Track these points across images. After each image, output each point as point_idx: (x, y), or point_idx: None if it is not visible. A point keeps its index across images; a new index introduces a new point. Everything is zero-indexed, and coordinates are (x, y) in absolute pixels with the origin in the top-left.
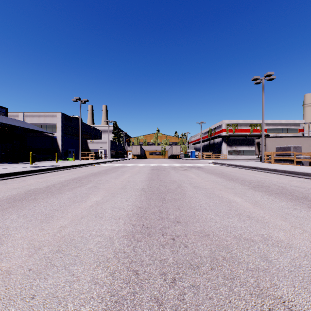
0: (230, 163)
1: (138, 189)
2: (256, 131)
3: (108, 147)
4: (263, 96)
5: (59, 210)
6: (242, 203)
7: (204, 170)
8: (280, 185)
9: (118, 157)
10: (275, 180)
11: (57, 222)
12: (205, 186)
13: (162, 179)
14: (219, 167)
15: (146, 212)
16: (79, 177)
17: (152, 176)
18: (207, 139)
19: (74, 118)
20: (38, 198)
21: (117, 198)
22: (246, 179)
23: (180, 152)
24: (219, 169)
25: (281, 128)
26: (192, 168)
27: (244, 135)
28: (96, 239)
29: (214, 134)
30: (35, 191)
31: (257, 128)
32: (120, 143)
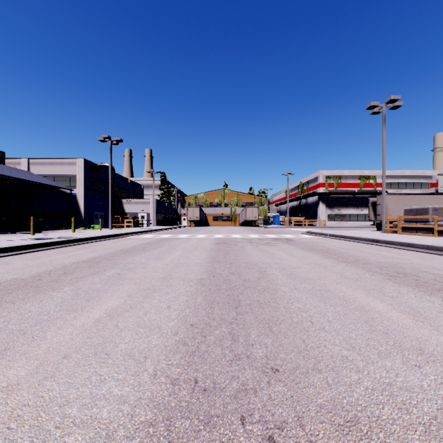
0: (333, 232)
1: (192, 280)
2: (368, 187)
3: (153, 210)
4: (383, 132)
5: (27, 333)
6: (389, 313)
7: (298, 244)
8: (435, 273)
9: (167, 223)
10: (420, 262)
11: (5, 370)
12: (307, 275)
13: (233, 260)
14: (319, 240)
15: (205, 337)
16: (100, 256)
17: (216, 255)
18: (296, 198)
19: (102, 167)
20: (4, 302)
21: (152, 300)
22: (369, 260)
23: (258, 217)
24: (321, 243)
25: (404, 182)
26: (277, 241)
27: (351, 192)
28: (71, 442)
29: (306, 191)
30: (11, 284)
31: (370, 181)
32: (170, 204)
